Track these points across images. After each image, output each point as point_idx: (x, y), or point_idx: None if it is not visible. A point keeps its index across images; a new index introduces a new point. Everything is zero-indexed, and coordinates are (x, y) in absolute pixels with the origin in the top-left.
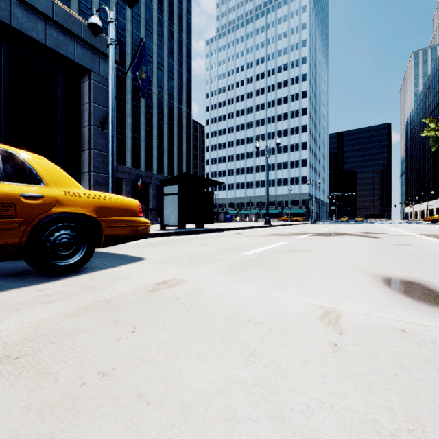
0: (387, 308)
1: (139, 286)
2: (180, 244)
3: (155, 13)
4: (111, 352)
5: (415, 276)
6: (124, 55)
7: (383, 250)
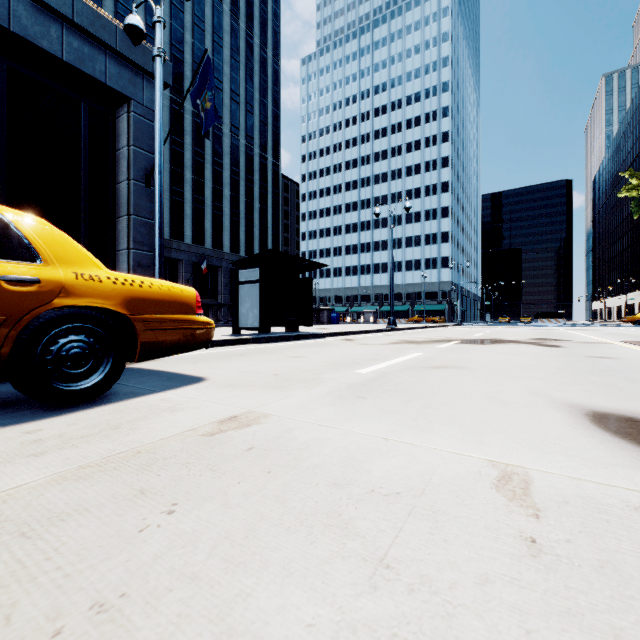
0: (606, 466)
1: (191, 425)
2: (262, 356)
3: (227, 18)
4: (124, 557)
5: (635, 409)
6: (181, 80)
7: (572, 365)
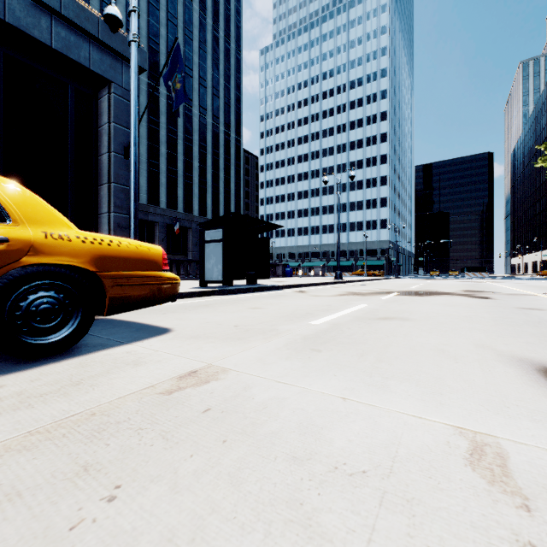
0: None
1: (151, 381)
2: (224, 307)
3: (196, 14)
4: None
5: None
6: (157, 68)
7: (506, 316)
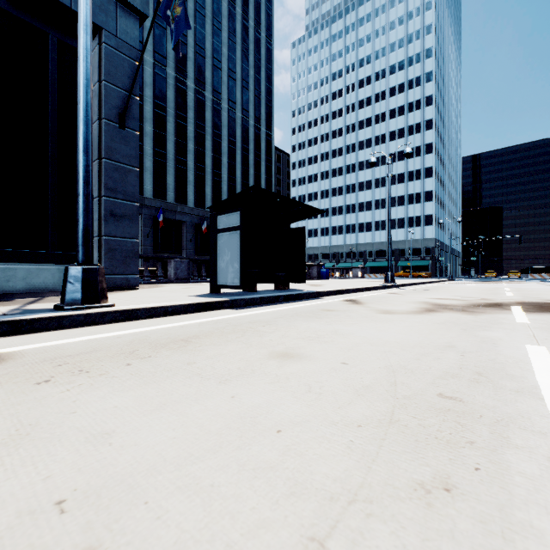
0: None
1: None
2: (216, 351)
3: (225, 4)
4: None
5: None
6: (185, 61)
7: None
